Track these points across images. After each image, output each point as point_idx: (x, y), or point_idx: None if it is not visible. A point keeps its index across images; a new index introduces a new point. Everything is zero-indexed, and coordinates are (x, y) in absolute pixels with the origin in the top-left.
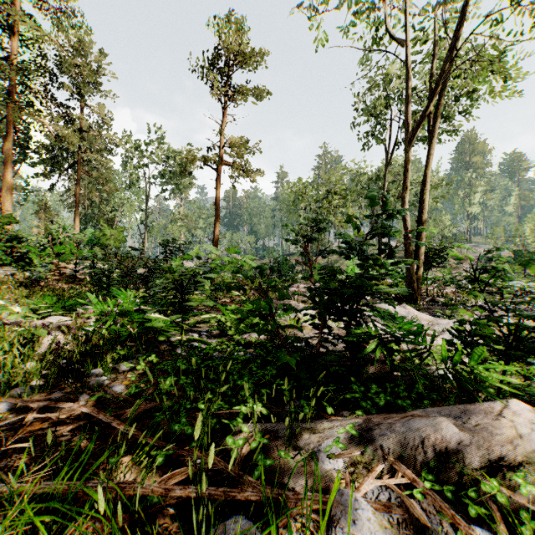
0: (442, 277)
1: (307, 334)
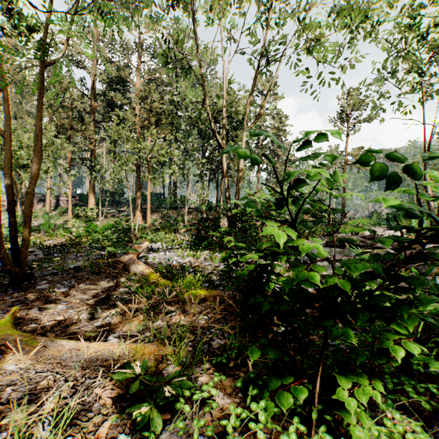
0: None
1: None
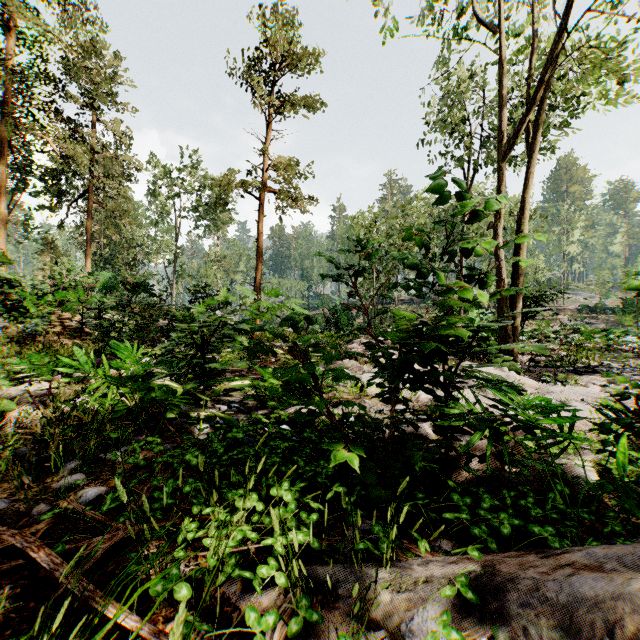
0: (542, 330)
1: (374, 406)
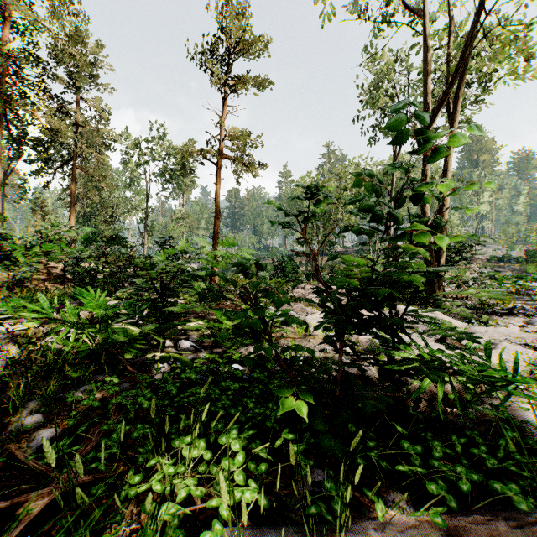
0: (462, 277)
1: (318, 345)
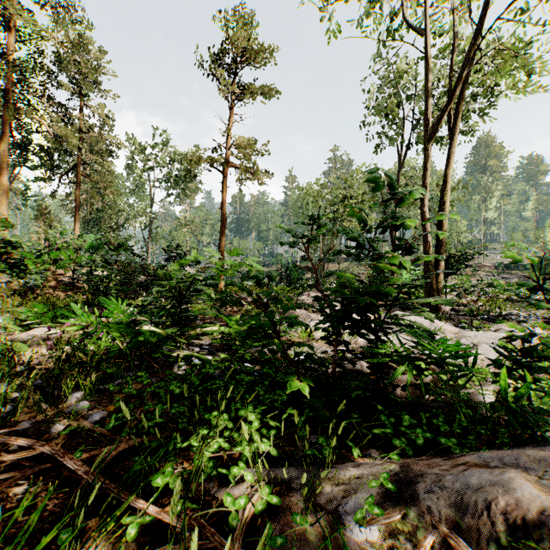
0: (462, 284)
1: (320, 348)
